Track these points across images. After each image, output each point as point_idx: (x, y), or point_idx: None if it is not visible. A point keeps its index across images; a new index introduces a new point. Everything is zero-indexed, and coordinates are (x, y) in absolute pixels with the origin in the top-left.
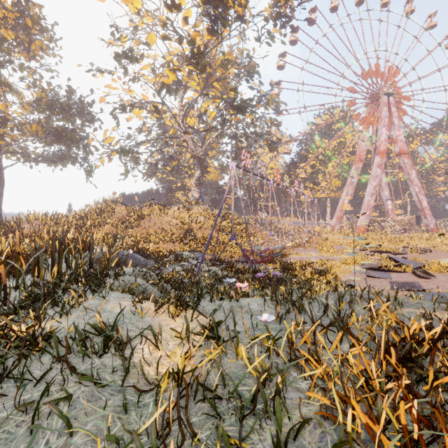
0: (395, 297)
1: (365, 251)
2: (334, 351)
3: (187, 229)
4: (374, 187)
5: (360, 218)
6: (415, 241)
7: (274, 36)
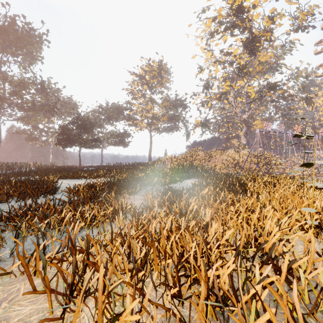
0: None
1: None
2: None
3: (236, 163)
4: None
5: None
6: None
7: (294, 42)
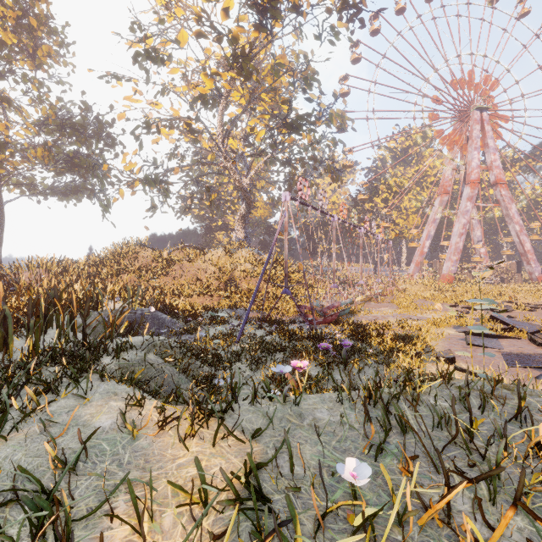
0: None
1: (457, 307)
2: None
3: (228, 279)
4: (464, 226)
5: (446, 264)
6: (519, 294)
7: (339, 32)
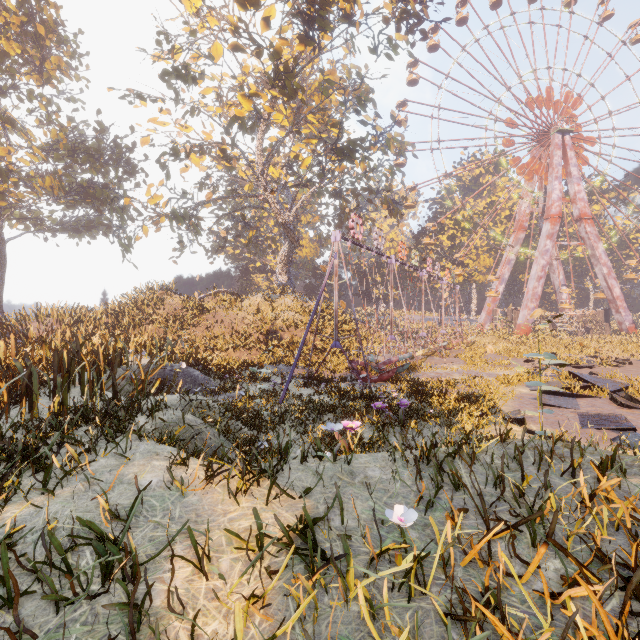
0: (613, 458)
1: (533, 363)
2: (529, 580)
3: (269, 330)
4: (543, 268)
5: (522, 312)
6: (605, 348)
7: (397, 45)
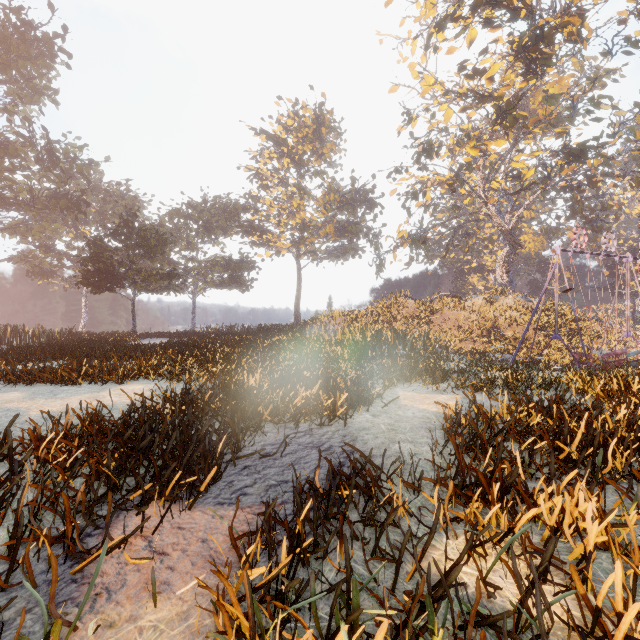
0: None
1: None
2: None
3: (491, 327)
4: None
5: None
6: None
7: (638, 40)
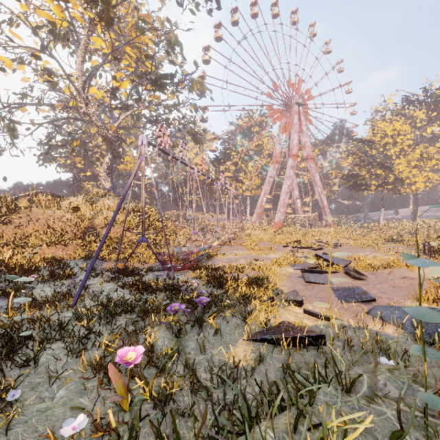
0: None
1: (288, 247)
2: None
3: (87, 227)
4: (288, 187)
5: (277, 214)
6: (323, 236)
7: (199, 3)
